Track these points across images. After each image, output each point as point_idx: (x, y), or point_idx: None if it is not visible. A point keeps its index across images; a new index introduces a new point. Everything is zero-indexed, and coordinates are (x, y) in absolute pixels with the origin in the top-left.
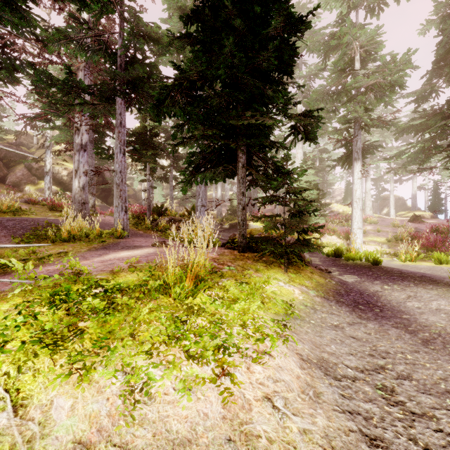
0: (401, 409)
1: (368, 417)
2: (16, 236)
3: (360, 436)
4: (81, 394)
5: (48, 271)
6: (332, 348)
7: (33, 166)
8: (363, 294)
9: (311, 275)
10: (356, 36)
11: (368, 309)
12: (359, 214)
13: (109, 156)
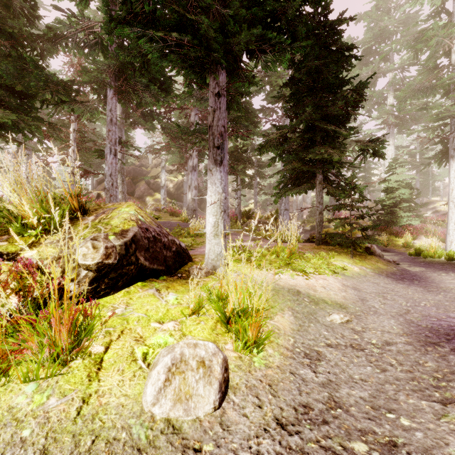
0: (383, 299)
1: (365, 297)
2: None
3: (358, 298)
4: (260, 274)
5: None
6: (364, 287)
7: (150, 182)
8: (416, 276)
9: (374, 262)
10: (447, 35)
11: (409, 281)
12: None
13: None
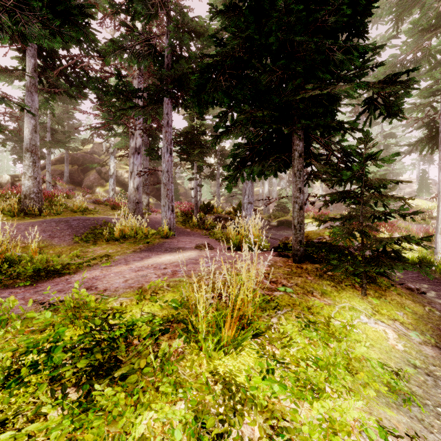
0: None
1: None
2: (76, 235)
3: None
4: None
5: (82, 281)
6: None
7: (102, 170)
8: None
9: (400, 300)
10: None
11: None
12: None
13: (158, 157)
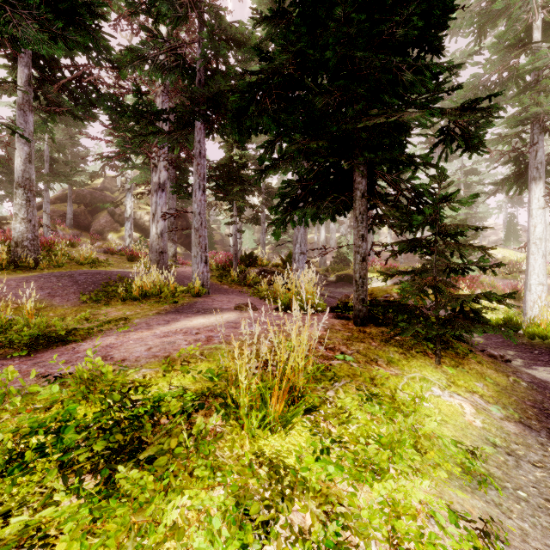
0: None
1: None
2: (84, 293)
3: None
4: None
5: (94, 350)
6: None
7: (116, 212)
8: None
9: (480, 369)
10: None
11: None
12: (541, 262)
13: (188, 195)
